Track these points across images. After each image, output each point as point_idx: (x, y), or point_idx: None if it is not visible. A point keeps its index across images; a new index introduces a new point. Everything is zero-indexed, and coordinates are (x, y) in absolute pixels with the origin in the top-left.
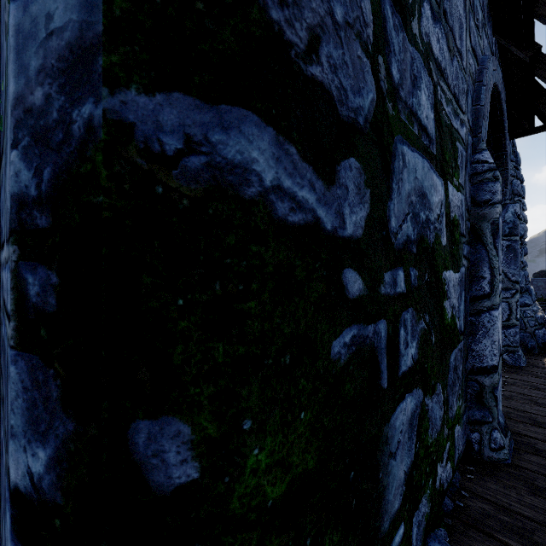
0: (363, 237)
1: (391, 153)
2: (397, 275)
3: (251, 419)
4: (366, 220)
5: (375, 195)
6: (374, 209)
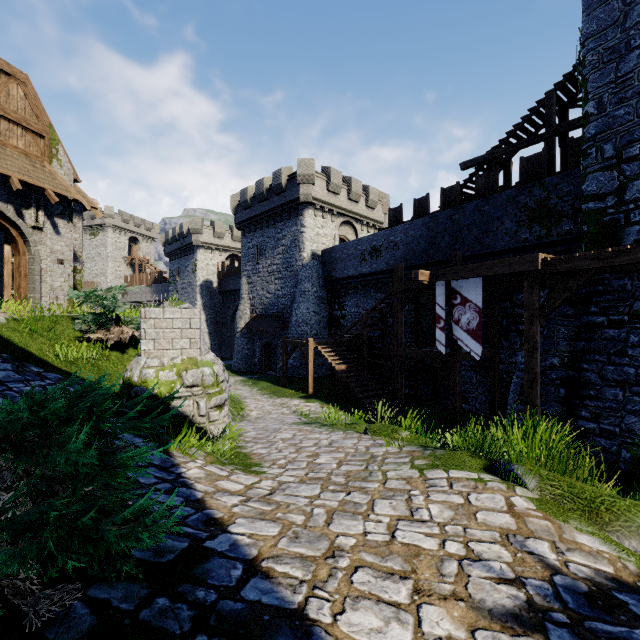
0: (613, 205)
1: (625, 188)
2: (629, 206)
3: (590, 225)
4: (614, 202)
5: (618, 197)
6: (617, 199)
